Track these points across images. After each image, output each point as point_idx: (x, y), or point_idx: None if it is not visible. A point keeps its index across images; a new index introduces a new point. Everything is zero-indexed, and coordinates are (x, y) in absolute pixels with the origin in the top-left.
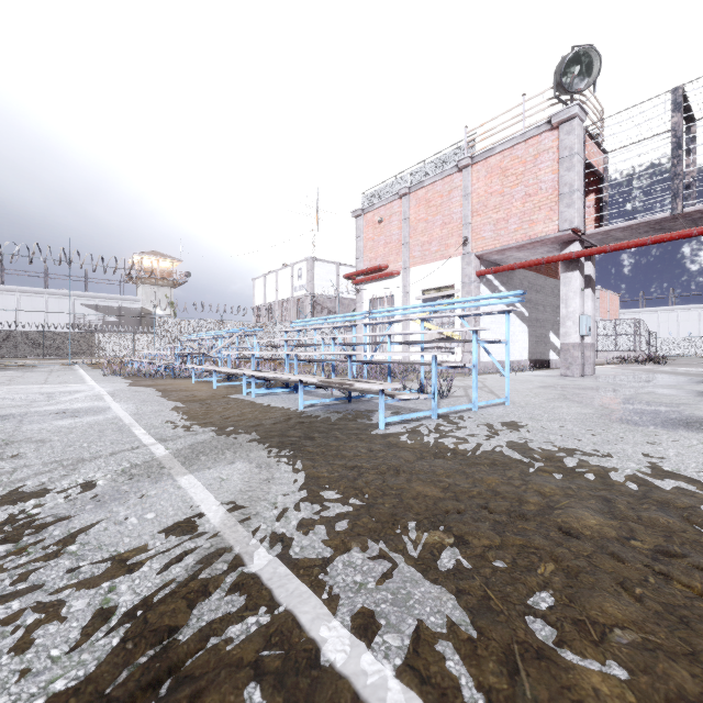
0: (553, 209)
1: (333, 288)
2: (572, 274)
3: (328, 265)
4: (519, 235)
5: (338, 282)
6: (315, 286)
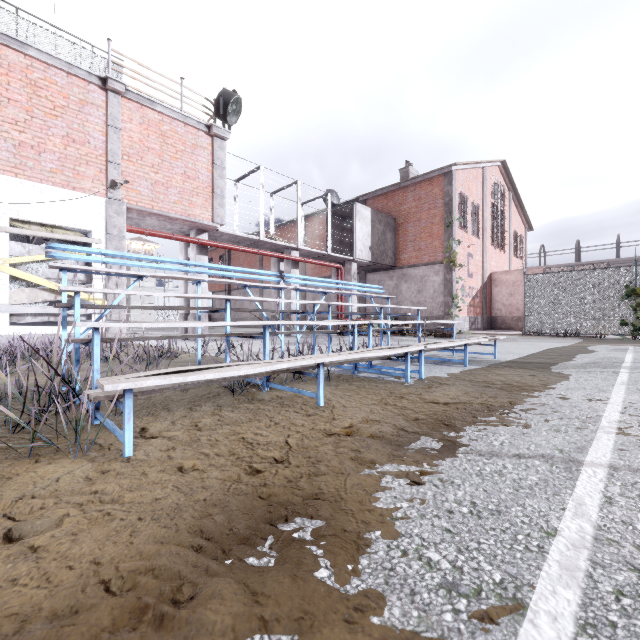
0: (208, 201)
1: None
2: (205, 257)
3: None
4: (179, 209)
5: None
6: None
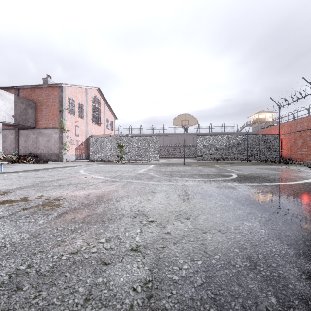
0: None
1: None
2: None
3: None
4: None
5: None
6: None
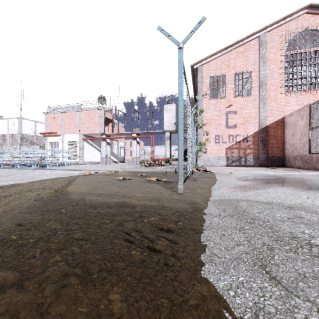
0: (98, 127)
1: (33, 131)
2: (103, 142)
3: (30, 121)
4: (92, 131)
5: (36, 129)
6: (23, 130)
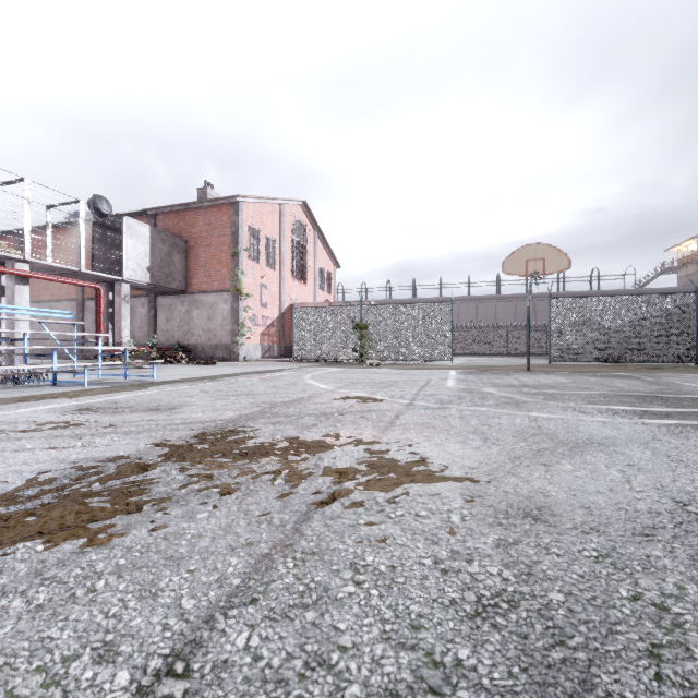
0: None
1: None
2: None
3: None
4: None
5: None
6: None
